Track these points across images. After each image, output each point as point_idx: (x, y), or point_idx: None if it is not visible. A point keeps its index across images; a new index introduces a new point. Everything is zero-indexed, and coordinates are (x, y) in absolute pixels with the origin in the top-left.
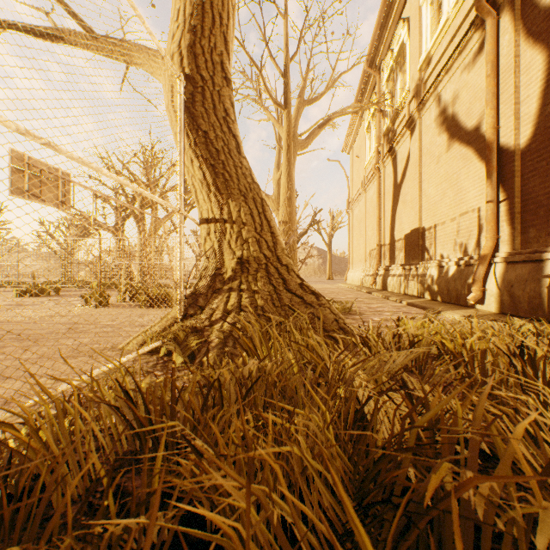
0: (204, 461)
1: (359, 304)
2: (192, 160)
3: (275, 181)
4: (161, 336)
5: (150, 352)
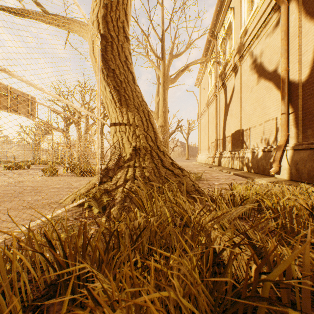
0: (97, 312)
1: (205, 174)
2: (105, 87)
3: (156, 103)
4: (85, 195)
5: (79, 205)
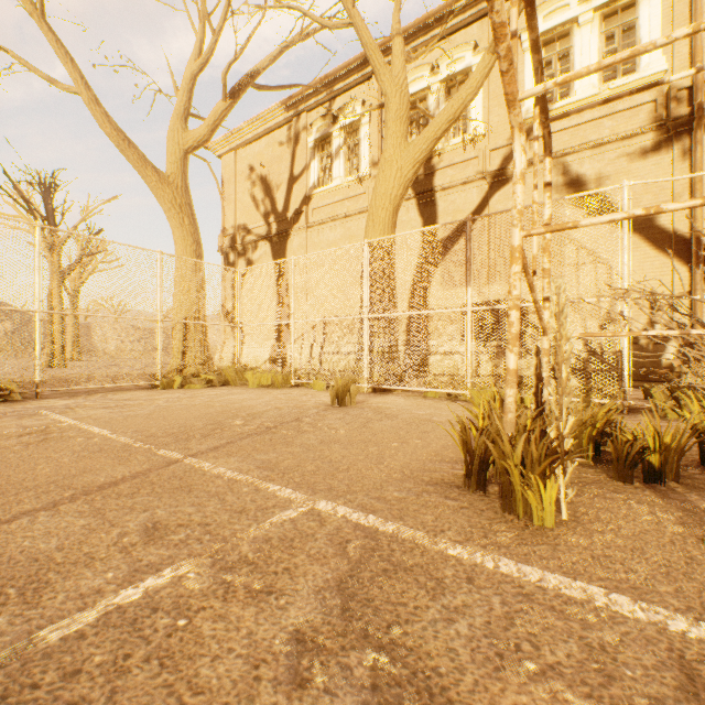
0: None
1: None
2: None
3: (180, 148)
4: None
5: None
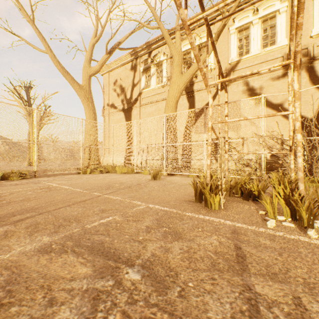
0: None
1: None
2: None
3: (88, 74)
4: None
5: None
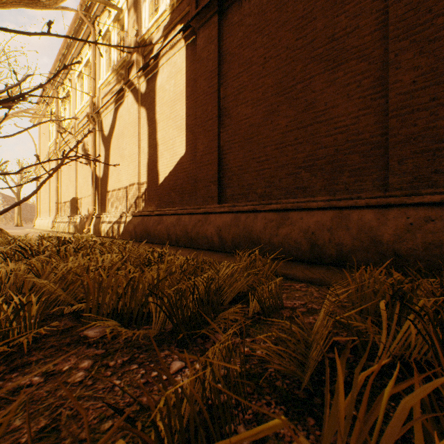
0: None
1: None
2: None
3: None
4: None
5: None
